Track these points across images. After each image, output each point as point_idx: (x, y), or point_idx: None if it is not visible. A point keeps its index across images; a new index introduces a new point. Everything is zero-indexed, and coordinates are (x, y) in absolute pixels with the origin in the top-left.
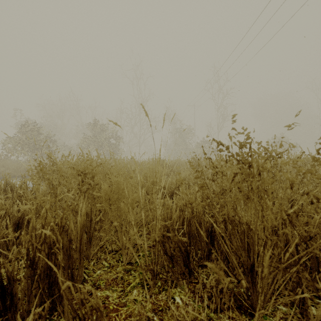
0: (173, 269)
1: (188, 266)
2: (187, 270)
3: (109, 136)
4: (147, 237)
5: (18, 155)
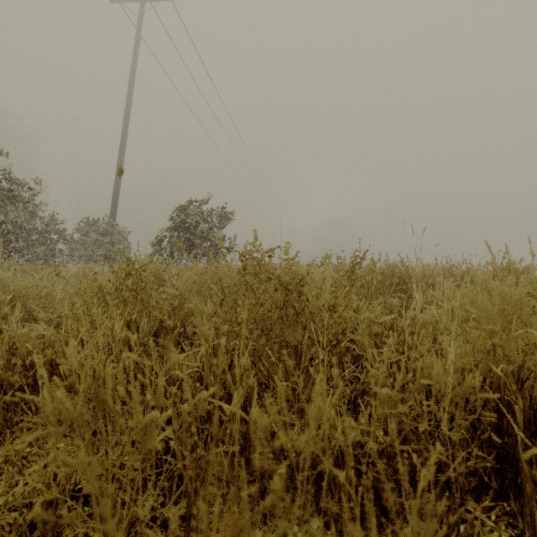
0: None
1: None
2: None
3: None
4: None
5: None
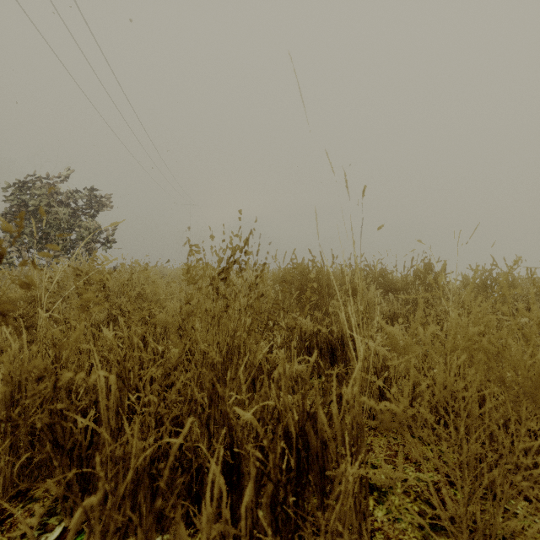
0: None
1: None
2: None
3: None
4: None
5: None
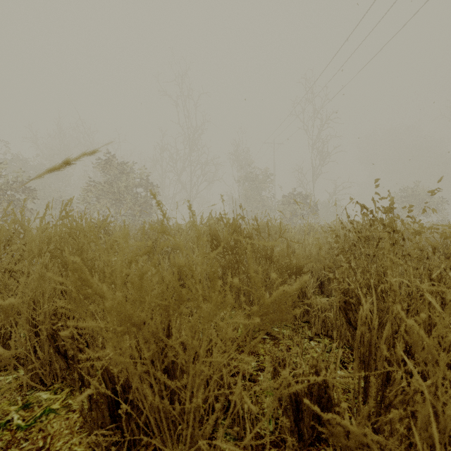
0: None
1: None
2: None
3: (134, 183)
4: None
5: None
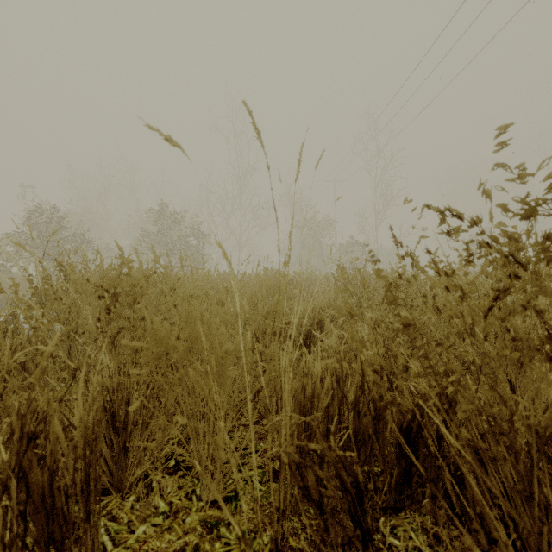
0: (325, 534)
1: (360, 523)
2: (359, 532)
3: (186, 232)
4: (255, 432)
5: (25, 266)
